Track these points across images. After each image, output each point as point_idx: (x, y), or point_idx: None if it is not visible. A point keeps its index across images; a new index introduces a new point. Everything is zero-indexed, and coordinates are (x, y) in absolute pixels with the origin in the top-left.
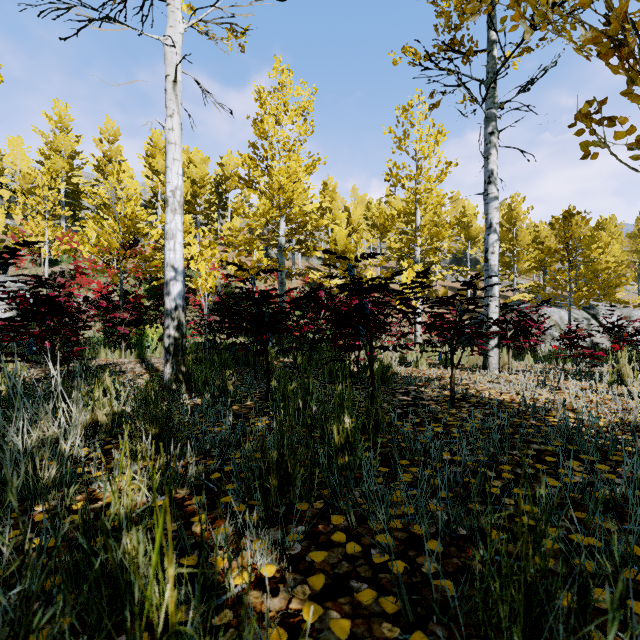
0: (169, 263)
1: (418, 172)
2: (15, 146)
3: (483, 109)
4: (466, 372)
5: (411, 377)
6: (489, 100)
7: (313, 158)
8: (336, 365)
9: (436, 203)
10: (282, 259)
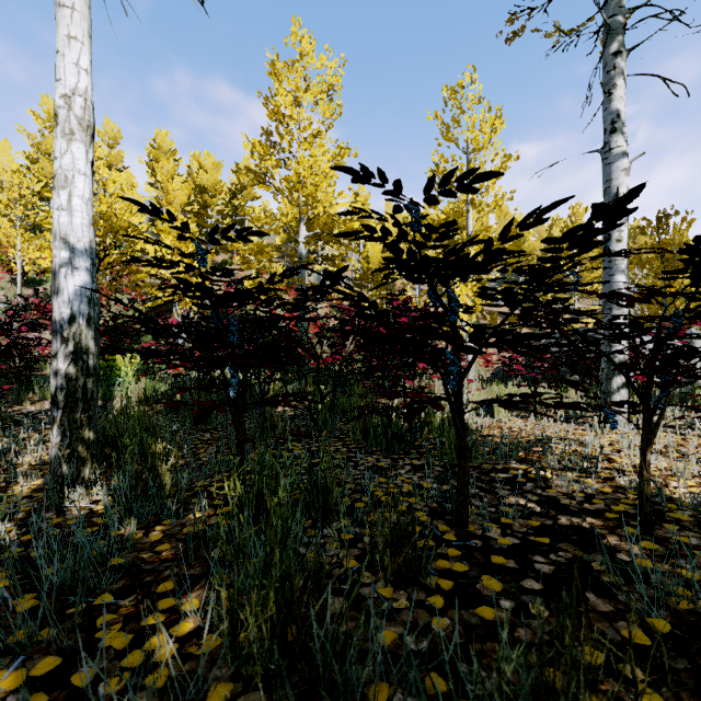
0: (58, 233)
1: (471, 165)
2: (1, 151)
3: (604, 15)
4: (574, 426)
5: (503, 441)
6: (612, 2)
7: (341, 145)
8: (375, 420)
9: (493, 204)
10: (302, 273)
